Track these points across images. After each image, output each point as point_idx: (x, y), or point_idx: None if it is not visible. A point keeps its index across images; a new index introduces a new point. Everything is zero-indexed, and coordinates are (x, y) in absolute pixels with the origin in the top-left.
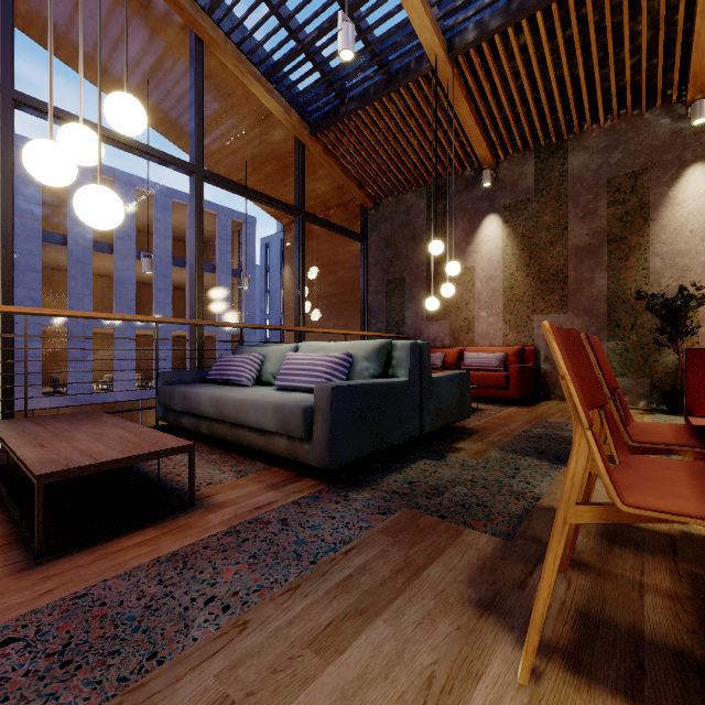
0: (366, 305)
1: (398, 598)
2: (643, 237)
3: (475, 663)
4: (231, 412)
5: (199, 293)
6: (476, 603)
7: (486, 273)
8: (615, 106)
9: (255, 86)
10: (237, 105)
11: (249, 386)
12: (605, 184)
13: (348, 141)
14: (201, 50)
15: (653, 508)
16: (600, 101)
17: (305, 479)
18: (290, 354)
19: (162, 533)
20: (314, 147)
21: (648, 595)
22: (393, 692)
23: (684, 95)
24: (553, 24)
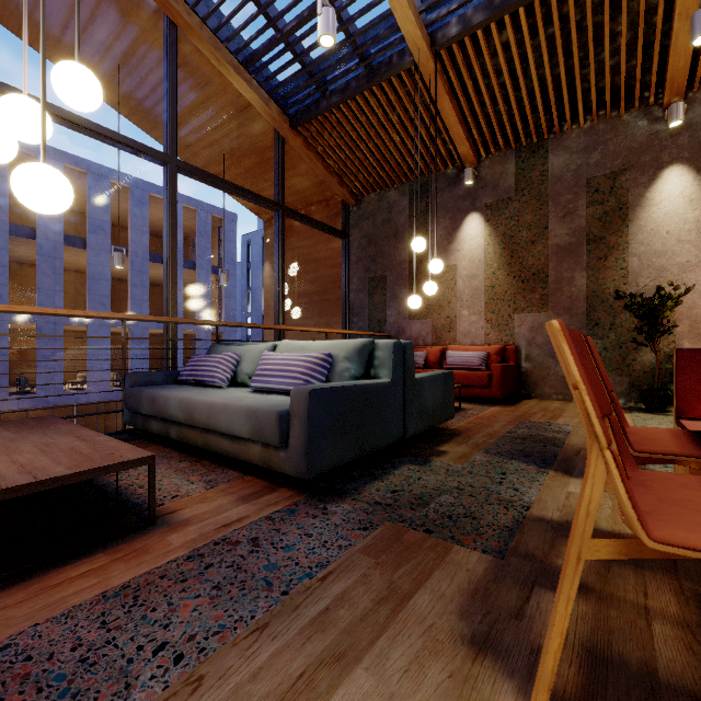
0: (348, 303)
1: (381, 637)
2: (622, 237)
3: None
4: (202, 417)
5: (173, 289)
6: (469, 640)
7: (468, 272)
8: (594, 107)
9: (232, 75)
10: (214, 95)
11: (223, 387)
12: (584, 184)
13: (329, 136)
14: (174, 34)
15: (688, 545)
16: (580, 102)
17: (281, 490)
18: (266, 353)
19: (113, 560)
20: (294, 140)
21: (656, 623)
22: None
23: (661, 97)
24: (535, 22)
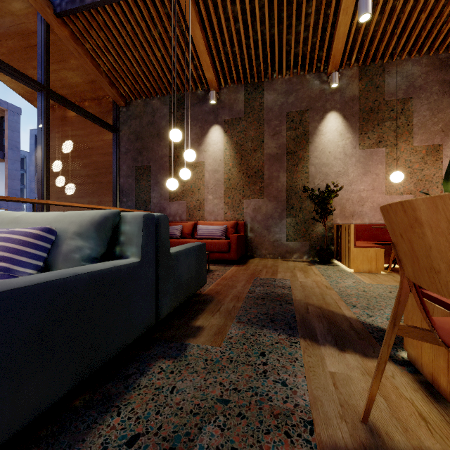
0: (118, 186)
1: None
2: (306, 152)
3: None
4: None
5: None
6: None
7: (212, 167)
8: (292, 64)
9: None
10: None
11: None
12: (285, 115)
13: (97, 36)
14: None
15: None
16: (285, 58)
17: None
18: None
19: None
20: (60, 29)
21: None
22: None
23: (326, 69)
24: None
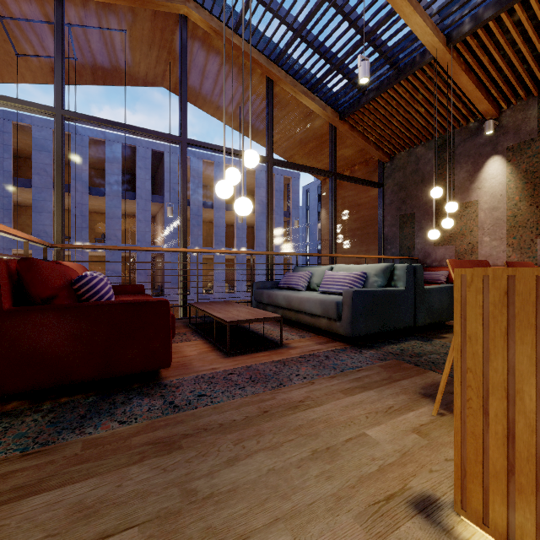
0: (382, 235)
1: (382, 387)
2: None
3: (413, 407)
4: (295, 304)
5: (271, 234)
6: (422, 394)
7: (489, 205)
8: None
9: (303, 98)
10: (291, 110)
11: (303, 291)
12: None
13: (368, 119)
14: (271, 86)
15: None
16: None
17: (337, 342)
18: (327, 272)
19: (271, 354)
20: (343, 127)
21: None
22: (374, 406)
23: None
24: None
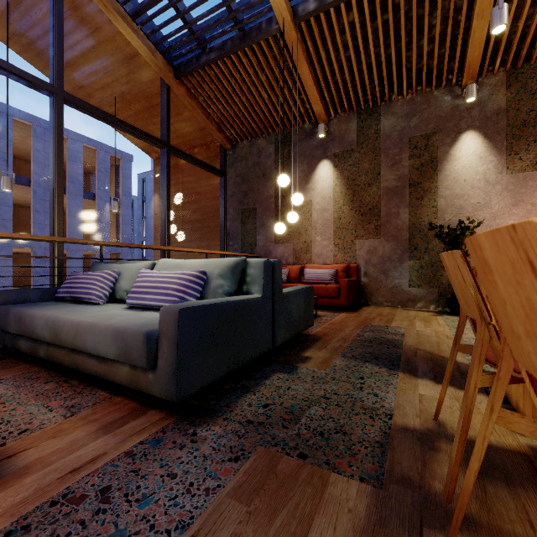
0: (225, 229)
1: None
2: (433, 183)
3: None
4: (68, 337)
5: (59, 211)
6: None
7: (320, 206)
8: (414, 82)
9: (120, 23)
10: (104, 41)
11: (100, 304)
12: (407, 142)
13: (209, 88)
14: None
15: None
16: (405, 77)
17: (150, 412)
18: (143, 271)
19: None
20: (178, 89)
21: None
22: None
23: (460, 80)
24: (374, 8)
